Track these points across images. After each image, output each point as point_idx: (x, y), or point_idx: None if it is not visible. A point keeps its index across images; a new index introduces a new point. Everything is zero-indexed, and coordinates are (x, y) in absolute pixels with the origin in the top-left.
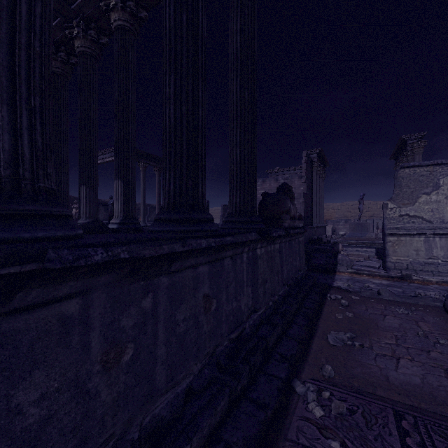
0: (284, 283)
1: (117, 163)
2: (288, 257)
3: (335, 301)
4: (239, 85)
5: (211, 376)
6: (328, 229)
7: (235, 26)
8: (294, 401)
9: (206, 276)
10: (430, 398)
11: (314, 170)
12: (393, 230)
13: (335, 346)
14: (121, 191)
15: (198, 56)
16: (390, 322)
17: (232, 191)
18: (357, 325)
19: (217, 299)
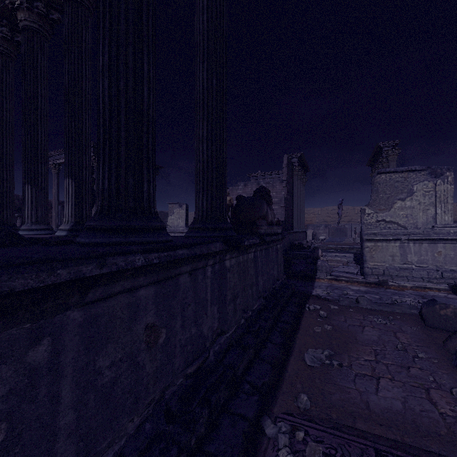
0: (260, 296)
1: (68, 159)
2: (264, 267)
3: (314, 312)
4: (205, 70)
5: (153, 432)
6: (309, 234)
7: (201, 2)
8: (262, 447)
9: (151, 300)
10: (413, 428)
11: (295, 175)
12: (371, 236)
13: (312, 367)
14: (72, 192)
15: (142, 19)
16: (369, 334)
17: (198, 193)
18: (336, 339)
19: (168, 327)
